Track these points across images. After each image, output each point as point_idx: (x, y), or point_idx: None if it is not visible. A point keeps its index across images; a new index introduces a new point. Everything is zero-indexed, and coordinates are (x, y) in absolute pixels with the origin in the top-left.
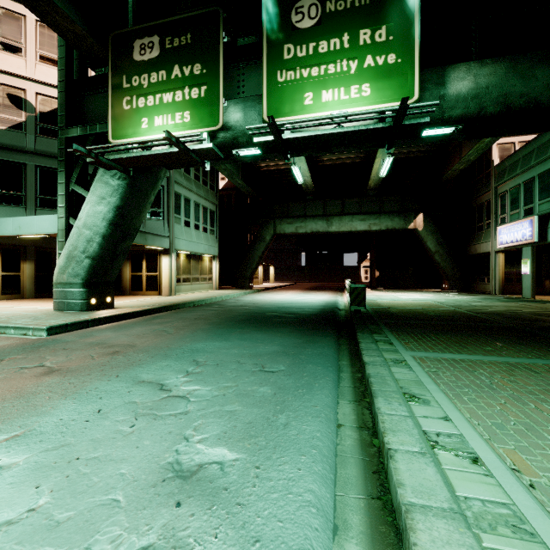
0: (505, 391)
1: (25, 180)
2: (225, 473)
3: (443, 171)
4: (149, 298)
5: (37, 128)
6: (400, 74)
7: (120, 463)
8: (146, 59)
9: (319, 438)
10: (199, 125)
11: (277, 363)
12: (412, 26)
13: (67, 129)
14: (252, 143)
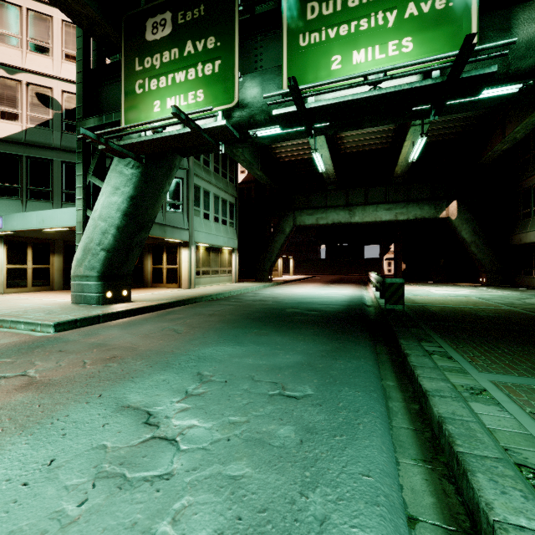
0: None
1: (52, 175)
2: None
3: (481, 153)
4: (168, 291)
5: (63, 125)
6: (451, 20)
7: None
8: (158, 38)
9: None
10: (213, 104)
11: (301, 383)
12: None
13: (84, 120)
14: (270, 121)
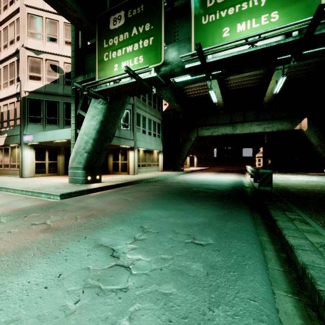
0: None
1: (58, 110)
2: None
3: None
4: (122, 176)
5: (64, 81)
6: None
7: None
8: (117, 27)
9: None
10: (149, 64)
11: (205, 236)
12: None
13: (76, 78)
14: (183, 72)
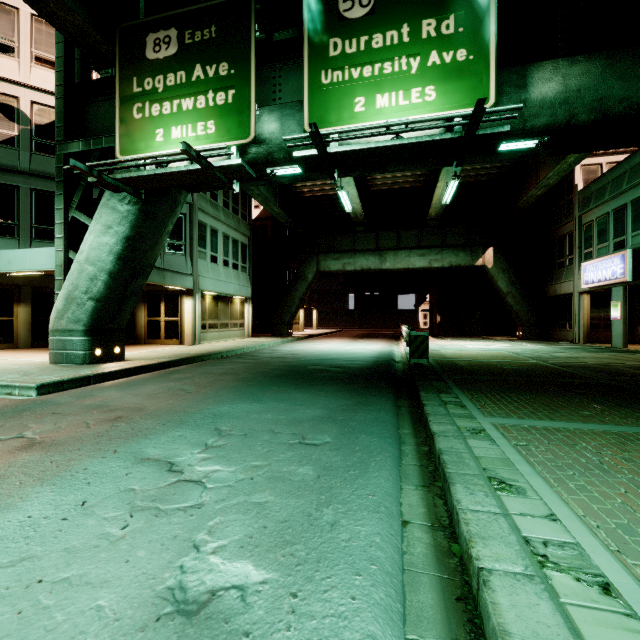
0: (622, 474)
1: (18, 206)
2: (247, 605)
3: (517, 197)
4: (167, 348)
5: (32, 144)
6: (471, 74)
7: (99, 589)
8: (161, 57)
9: (379, 546)
10: (226, 138)
11: (321, 433)
12: (487, 14)
13: (66, 143)
14: (290, 160)
